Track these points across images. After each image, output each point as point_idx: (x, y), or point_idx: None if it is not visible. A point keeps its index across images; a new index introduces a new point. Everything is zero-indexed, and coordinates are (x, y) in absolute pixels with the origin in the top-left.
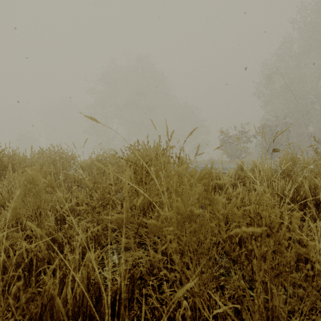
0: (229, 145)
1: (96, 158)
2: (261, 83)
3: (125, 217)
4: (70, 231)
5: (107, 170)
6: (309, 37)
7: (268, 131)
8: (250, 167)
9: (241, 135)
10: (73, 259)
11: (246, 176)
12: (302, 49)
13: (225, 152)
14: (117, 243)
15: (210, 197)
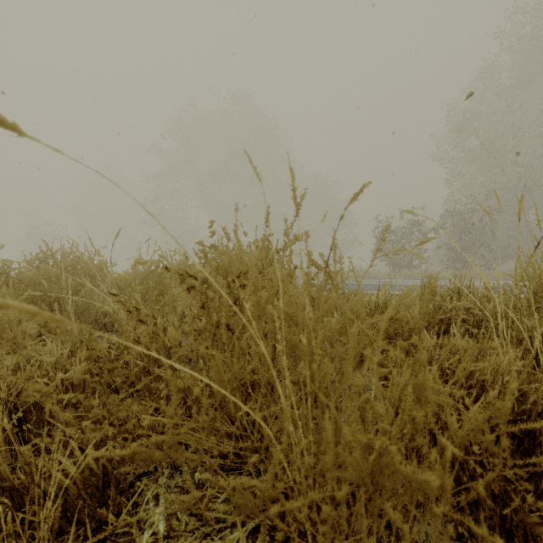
0: (391, 245)
1: (144, 269)
2: (445, 137)
3: (168, 443)
4: (38, 461)
5: (61, 320)
6: (530, 58)
7: (459, 221)
8: (450, 286)
9: (412, 228)
10: (39, 537)
11: (453, 307)
12: (516, 79)
13: (384, 258)
14: (171, 466)
15: (422, 393)
